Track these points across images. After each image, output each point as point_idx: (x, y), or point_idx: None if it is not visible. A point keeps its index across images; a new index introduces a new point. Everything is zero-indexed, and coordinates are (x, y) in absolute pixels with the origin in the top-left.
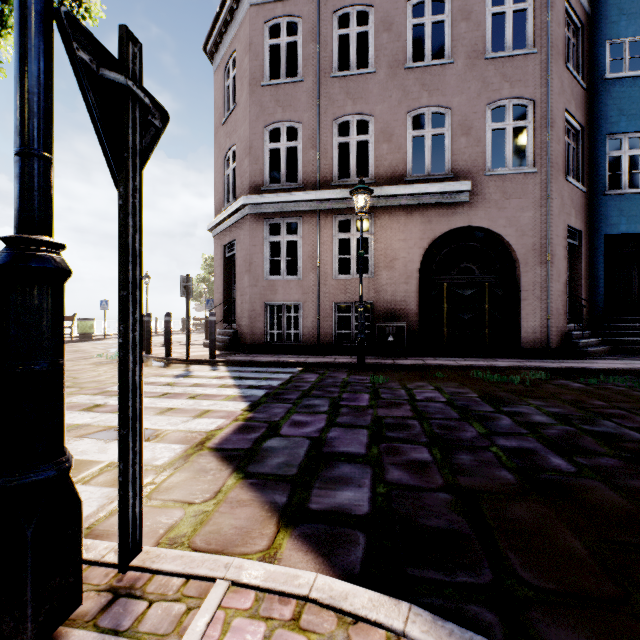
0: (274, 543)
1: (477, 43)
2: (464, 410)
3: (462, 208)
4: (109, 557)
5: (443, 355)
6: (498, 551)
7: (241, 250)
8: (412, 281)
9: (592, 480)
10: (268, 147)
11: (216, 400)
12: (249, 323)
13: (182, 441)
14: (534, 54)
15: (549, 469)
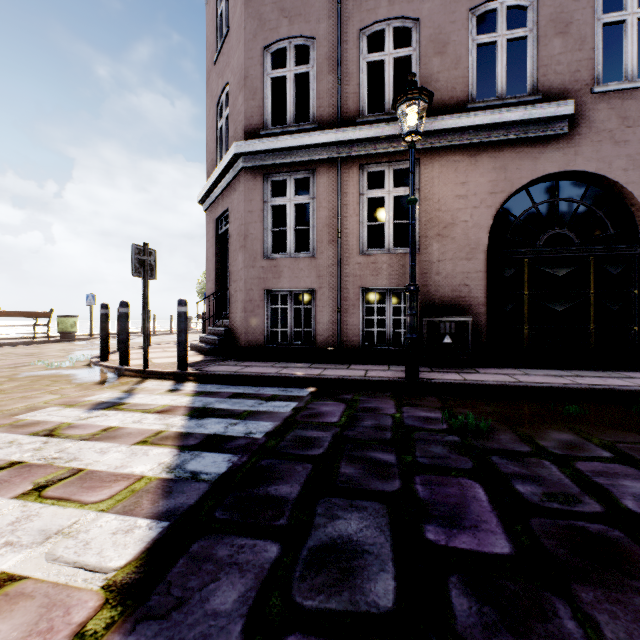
0: None
1: None
2: None
3: (555, 145)
4: None
5: (527, 365)
6: None
7: (234, 220)
8: (477, 256)
9: None
10: (269, 75)
11: (83, 506)
12: (244, 318)
13: None
14: None
15: None
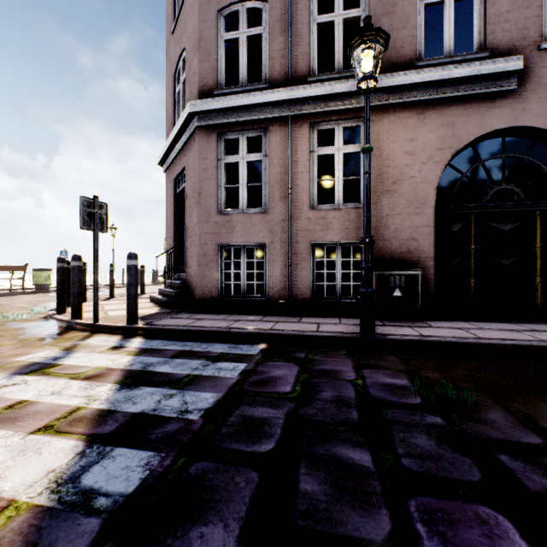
0: None
1: None
2: None
3: (503, 101)
4: None
5: (475, 318)
6: None
7: (190, 178)
8: (425, 210)
9: None
10: (223, 38)
11: None
12: (198, 271)
13: None
14: None
15: None
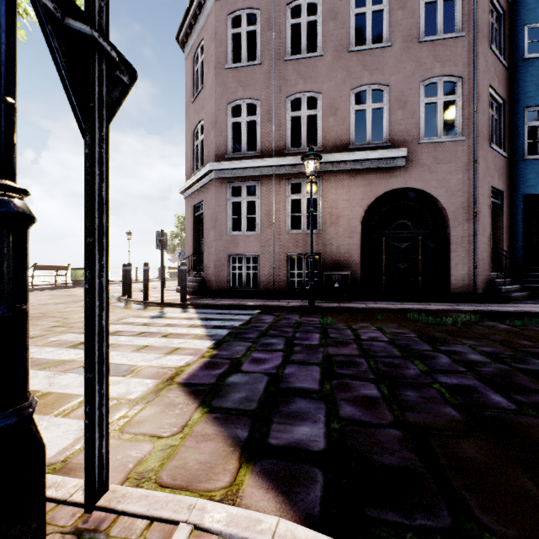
0: (236, 479)
1: (412, 28)
2: (405, 349)
3: (399, 172)
4: (77, 496)
5: (382, 299)
6: (453, 491)
7: (208, 209)
8: (355, 235)
9: (533, 418)
10: (231, 121)
11: (185, 339)
12: (215, 272)
13: (154, 376)
14: (462, 37)
15: (491, 406)
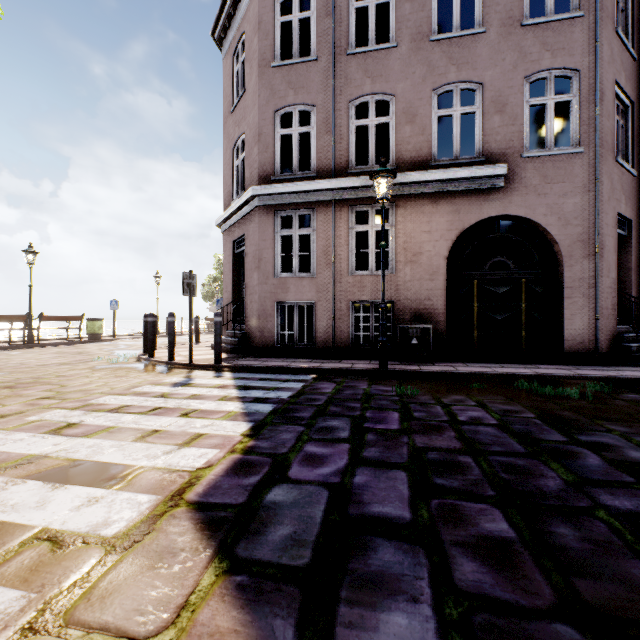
0: None
1: (513, 8)
2: (527, 439)
3: (495, 195)
4: None
5: (474, 360)
6: None
7: (250, 245)
8: (438, 277)
9: None
10: (279, 133)
11: (212, 419)
12: (258, 324)
13: (154, 488)
14: (580, 18)
15: None
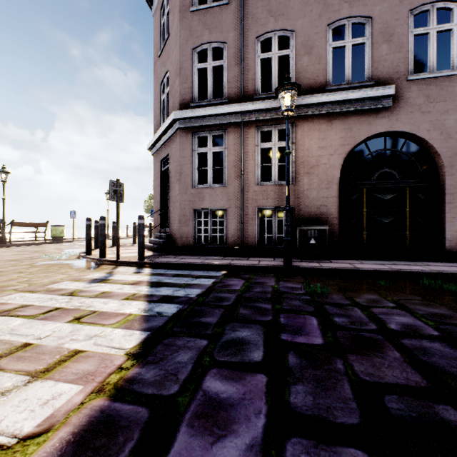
0: None
1: None
2: None
3: (383, 114)
4: None
5: (364, 258)
6: None
7: (173, 162)
8: (332, 186)
9: None
10: (196, 67)
11: (104, 326)
12: (179, 227)
13: None
14: None
15: None
